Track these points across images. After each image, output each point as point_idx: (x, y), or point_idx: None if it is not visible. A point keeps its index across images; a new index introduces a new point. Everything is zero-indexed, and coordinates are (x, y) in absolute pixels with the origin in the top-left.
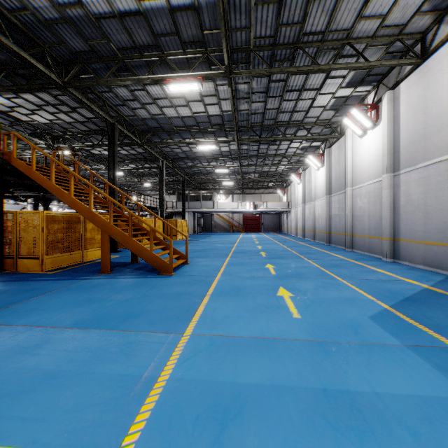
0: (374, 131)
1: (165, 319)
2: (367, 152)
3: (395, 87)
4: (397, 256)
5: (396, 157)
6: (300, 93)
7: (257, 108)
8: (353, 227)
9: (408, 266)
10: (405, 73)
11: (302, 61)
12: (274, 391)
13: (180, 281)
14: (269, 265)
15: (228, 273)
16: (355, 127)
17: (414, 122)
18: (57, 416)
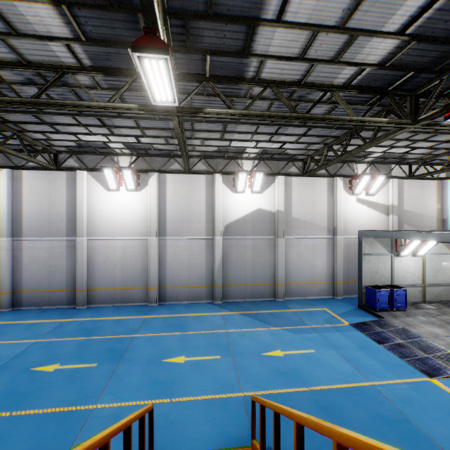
0: (131, 194)
1: (369, 398)
2: (121, 208)
3: (161, 172)
4: (163, 299)
5: (162, 225)
6: (101, 126)
7: (20, 91)
8: (89, 280)
9: (178, 304)
10: (173, 170)
11: (157, 123)
12: (373, 357)
13: (282, 425)
14: (175, 359)
15: (225, 388)
16: (114, 182)
17: (181, 208)
18: (445, 398)
